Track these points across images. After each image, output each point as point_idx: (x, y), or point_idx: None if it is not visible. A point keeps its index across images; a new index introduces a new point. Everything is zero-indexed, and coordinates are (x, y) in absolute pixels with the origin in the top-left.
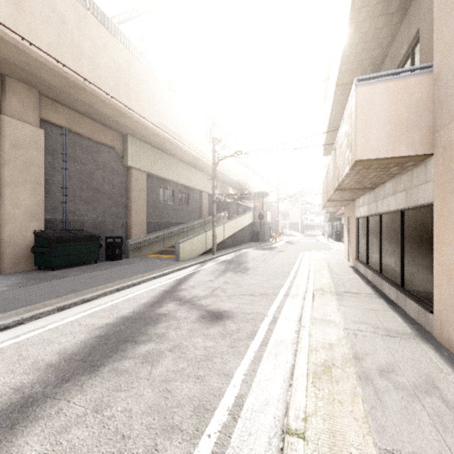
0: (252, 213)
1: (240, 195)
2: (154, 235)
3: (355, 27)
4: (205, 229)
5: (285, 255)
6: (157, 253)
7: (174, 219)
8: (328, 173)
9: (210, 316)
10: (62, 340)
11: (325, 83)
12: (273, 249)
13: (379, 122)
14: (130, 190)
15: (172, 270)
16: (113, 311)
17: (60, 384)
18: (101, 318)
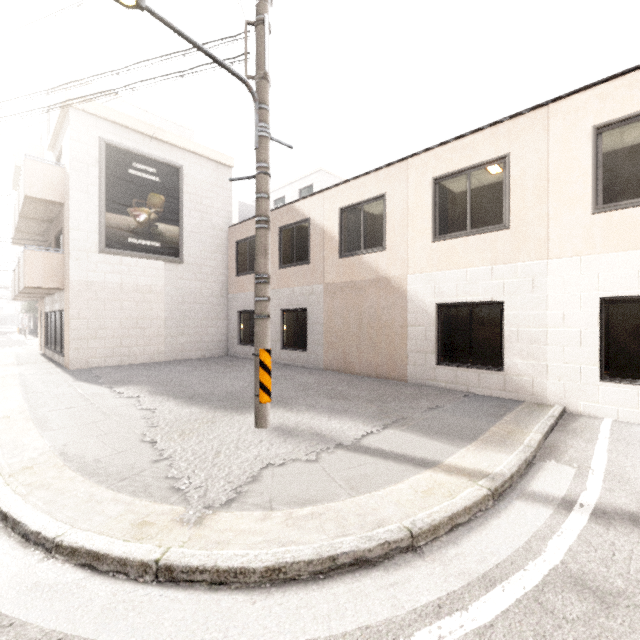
0: None
1: None
2: None
3: (29, 205)
4: None
5: None
6: None
7: None
8: (15, 273)
9: None
10: None
11: (14, 179)
12: None
13: (39, 270)
14: None
15: None
16: None
17: None
18: None
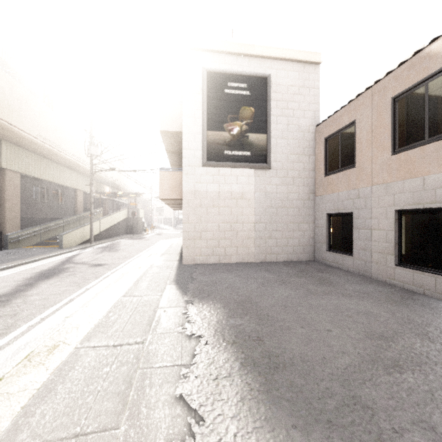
0: (127, 210)
1: (116, 194)
2: (32, 230)
3: (165, 139)
4: (81, 224)
5: (149, 242)
6: (35, 245)
7: (47, 215)
8: None
9: (95, 265)
10: (18, 277)
11: None
12: (142, 239)
13: (167, 186)
14: (3, 189)
15: (60, 253)
16: (34, 269)
17: (37, 281)
18: (30, 271)
